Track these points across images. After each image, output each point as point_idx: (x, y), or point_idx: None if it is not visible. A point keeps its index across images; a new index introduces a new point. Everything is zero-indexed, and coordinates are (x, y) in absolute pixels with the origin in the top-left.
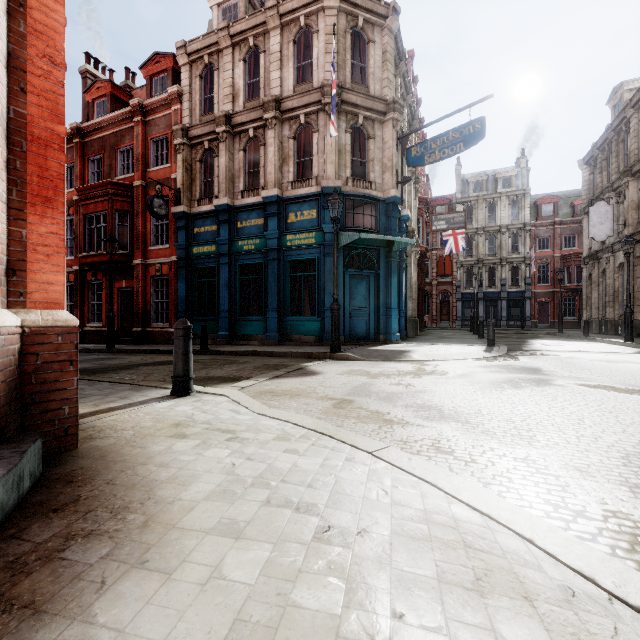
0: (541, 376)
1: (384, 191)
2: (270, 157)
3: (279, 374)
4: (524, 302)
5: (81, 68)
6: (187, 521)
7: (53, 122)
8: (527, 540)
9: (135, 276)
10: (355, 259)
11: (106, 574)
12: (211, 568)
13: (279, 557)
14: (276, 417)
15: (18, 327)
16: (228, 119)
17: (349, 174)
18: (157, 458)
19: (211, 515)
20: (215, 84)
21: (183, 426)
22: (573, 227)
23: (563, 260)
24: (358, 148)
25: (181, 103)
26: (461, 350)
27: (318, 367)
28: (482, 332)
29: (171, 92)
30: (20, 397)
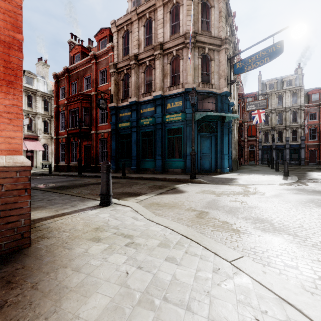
0: None
1: (220, 89)
2: (157, 75)
3: (162, 192)
4: (300, 150)
5: (68, 41)
6: None
7: (14, 31)
8: None
9: (92, 139)
10: (203, 127)
11: None
12: None
13: None
14: (160, 223)
15: None
16: (136, 57)
17: (200, 81)
18: (75, 261)
19: None
20: (129, 40)
21: (100, 230)
22: None
23: None
24: (205, 66)
25: (113, 51)
26: (268, 178)
27: (184, 188)
28: (278, 167)
29: (108, 46)
30: None
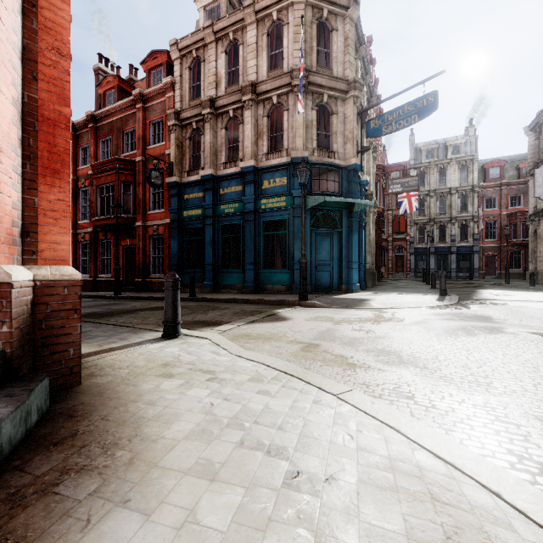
0: (493, 324)
1: (346, 159)
2: (247, 133)
3: (254, 319)
4: (472, 256)
5: (95, 66)
6: (168, 460)
7: (60, 105)
8: (494, 493)
9: (137, 236)
10: (320, 219)
11: (92, 512)
12: (187, 511)
13: (250, 503)
14: (251, 359)
15: (31, 281)
16: (212, 102)
17: (315, 146)
18: (146, 396)
19: (189, 455)
20: (201, 74)
21: (170, 366)
22: (519, 188)
23: (509, 218)
24: (323, 123)
25: (174, 91)
26: (415, 299)
27: (288, 313)
28: (434, 283)
29: (165, 82)
30: (32, 341)
